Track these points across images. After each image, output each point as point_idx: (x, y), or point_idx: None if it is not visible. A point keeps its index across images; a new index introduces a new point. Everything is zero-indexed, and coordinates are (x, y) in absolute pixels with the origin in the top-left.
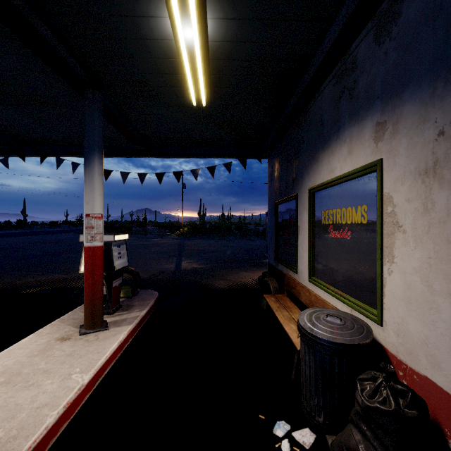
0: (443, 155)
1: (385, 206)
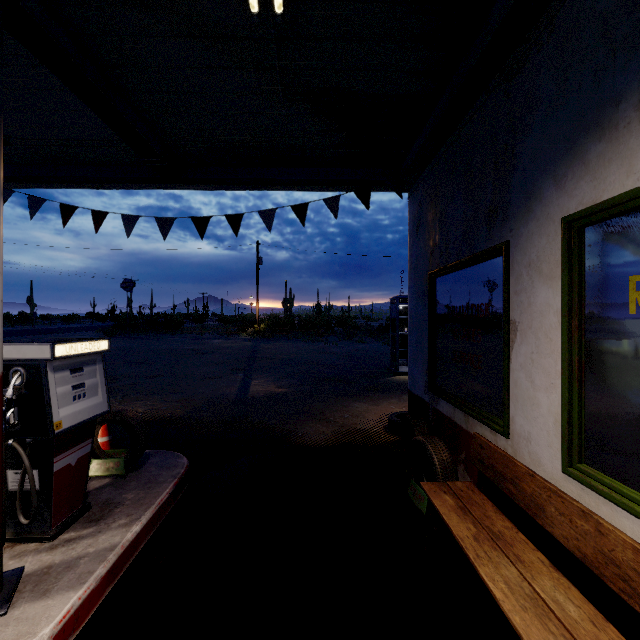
0: None
1: None
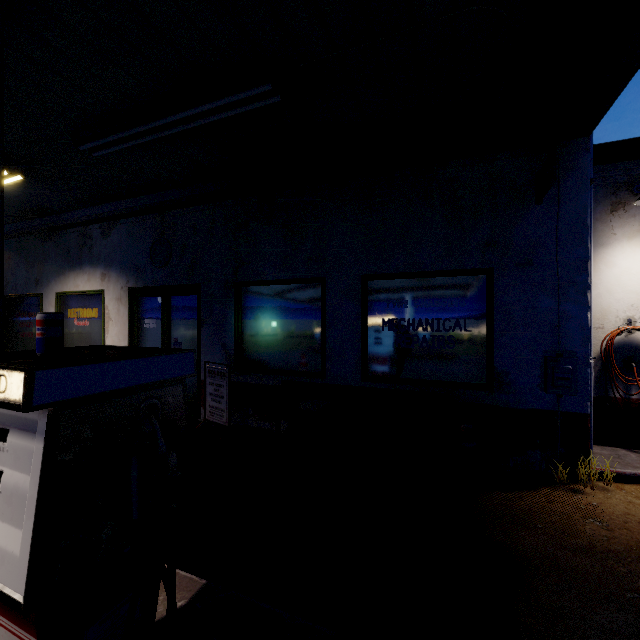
0: (123, 295)
1: (106, 310)
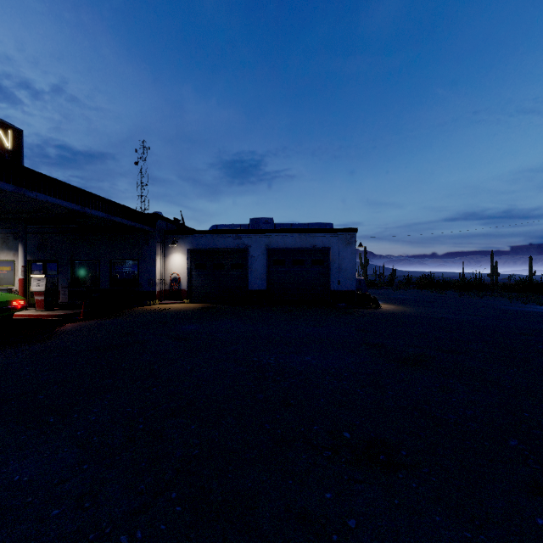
0: None
1: (16, 267)
